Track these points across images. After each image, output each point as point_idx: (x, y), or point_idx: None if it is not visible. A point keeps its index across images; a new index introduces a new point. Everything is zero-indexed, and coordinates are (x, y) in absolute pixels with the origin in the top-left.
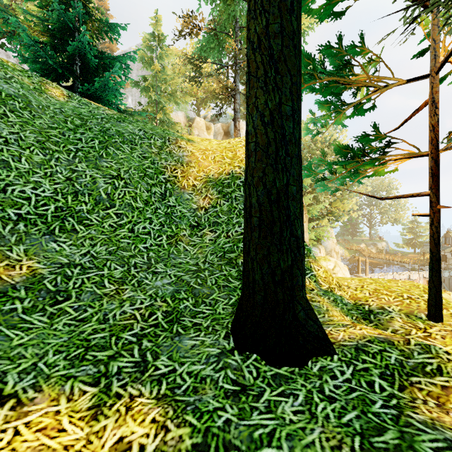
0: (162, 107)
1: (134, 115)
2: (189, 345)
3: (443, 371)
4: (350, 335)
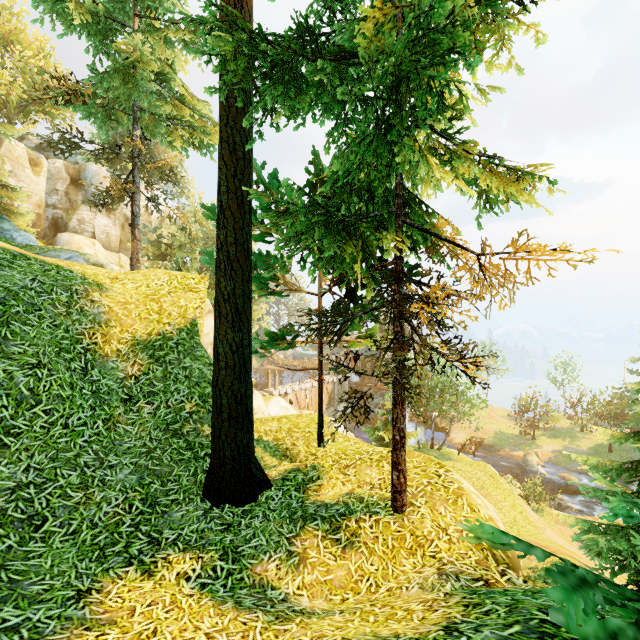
0: None
1: None
2: (179, 516)
3: (320, 477)
4: (279, 472)
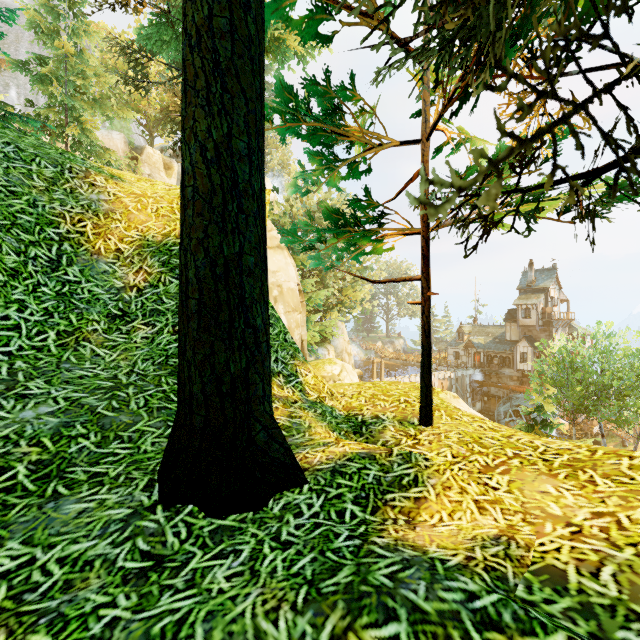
0: (77, 117)
1: (12, 119)
2: (74, 511)
3: (419, 480)
4: (329, 455)
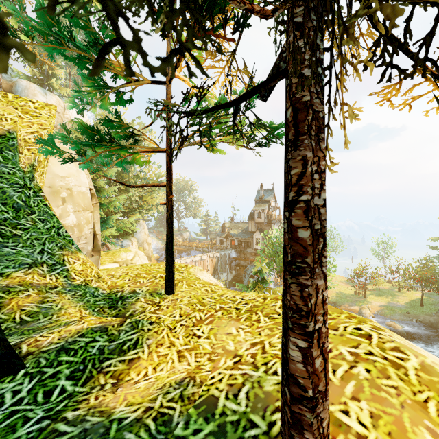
0: None
1: None
2: None
3: (139, 343)
4: (63, 334)
